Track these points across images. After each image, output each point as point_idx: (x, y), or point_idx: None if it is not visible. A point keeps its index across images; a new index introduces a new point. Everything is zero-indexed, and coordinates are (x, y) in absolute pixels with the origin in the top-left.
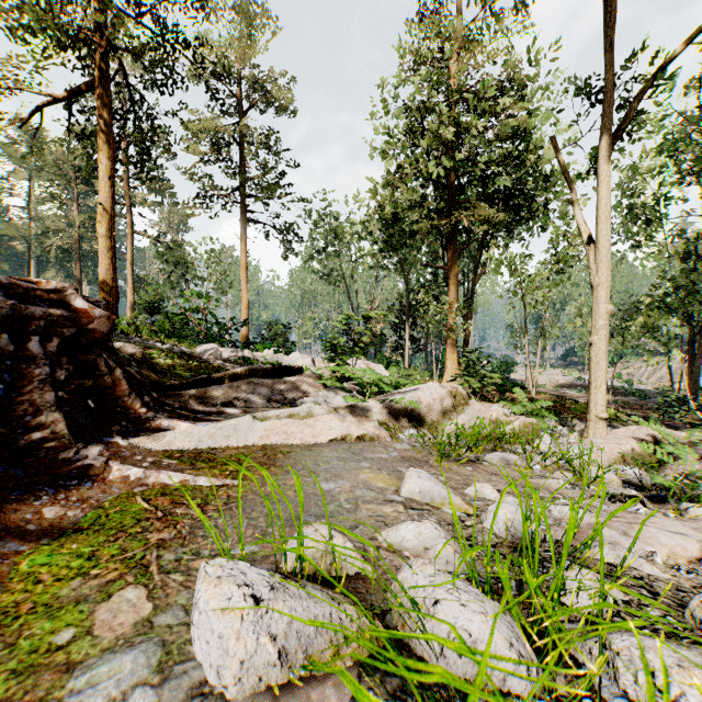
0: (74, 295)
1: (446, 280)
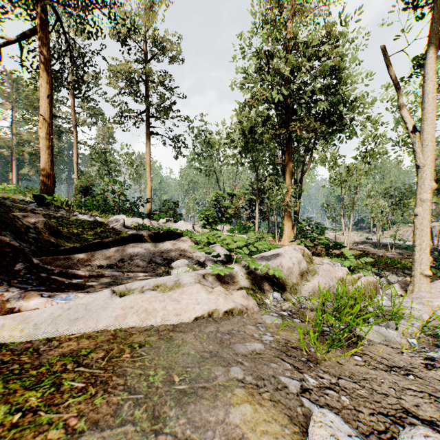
0: None
1: (284, 172)
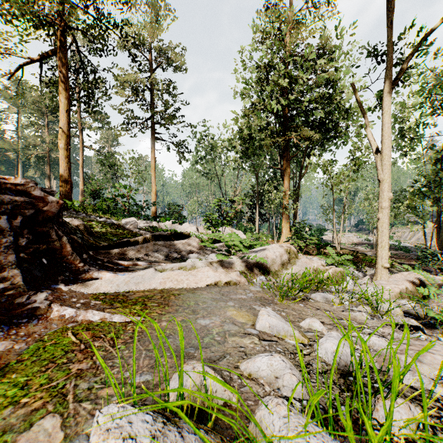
0: (33, 187)
1: (282, 176)
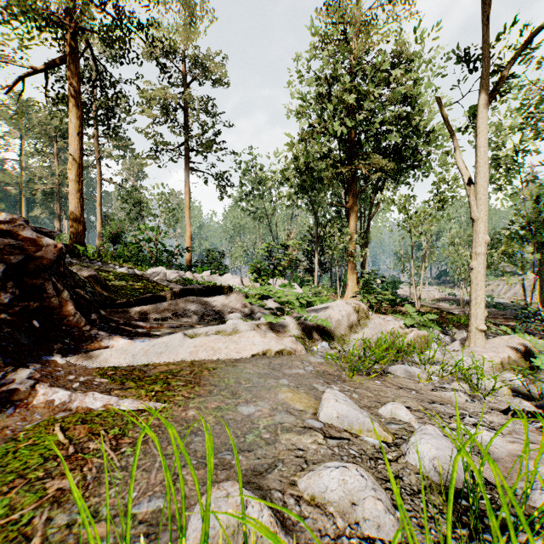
0: (23, 226)
1: (348, 216)
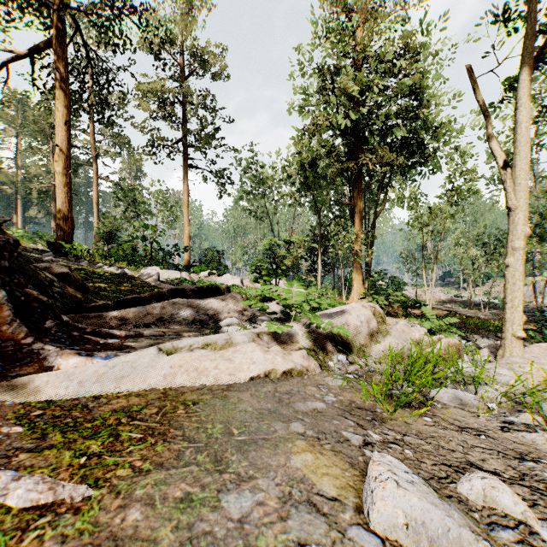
0: None
1: (353, 214)
